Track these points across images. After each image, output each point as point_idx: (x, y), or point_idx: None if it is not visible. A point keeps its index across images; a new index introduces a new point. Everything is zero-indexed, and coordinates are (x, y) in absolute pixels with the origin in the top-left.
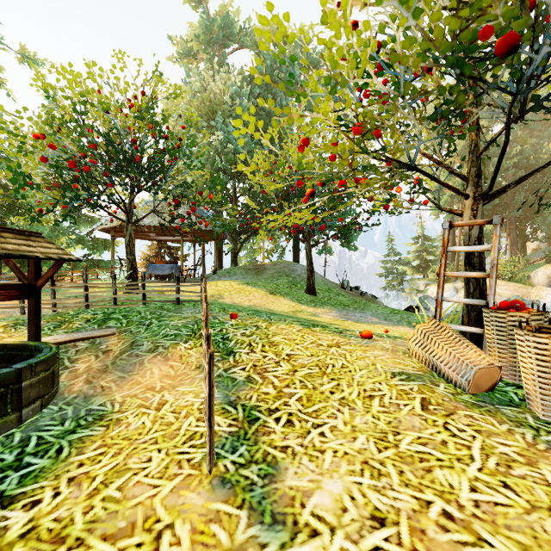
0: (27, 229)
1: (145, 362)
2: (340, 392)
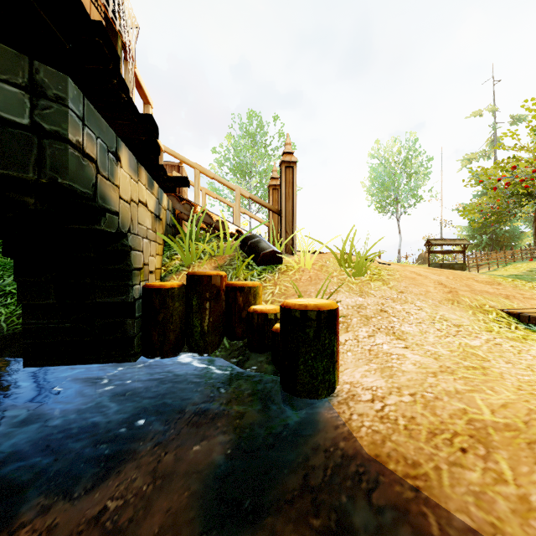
0: (508, 229)
1: (484, 268)
2: (510, 270)
